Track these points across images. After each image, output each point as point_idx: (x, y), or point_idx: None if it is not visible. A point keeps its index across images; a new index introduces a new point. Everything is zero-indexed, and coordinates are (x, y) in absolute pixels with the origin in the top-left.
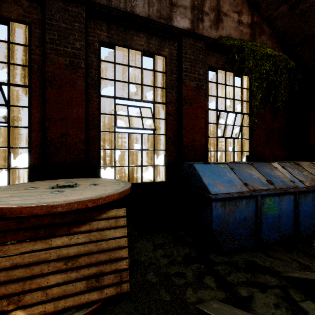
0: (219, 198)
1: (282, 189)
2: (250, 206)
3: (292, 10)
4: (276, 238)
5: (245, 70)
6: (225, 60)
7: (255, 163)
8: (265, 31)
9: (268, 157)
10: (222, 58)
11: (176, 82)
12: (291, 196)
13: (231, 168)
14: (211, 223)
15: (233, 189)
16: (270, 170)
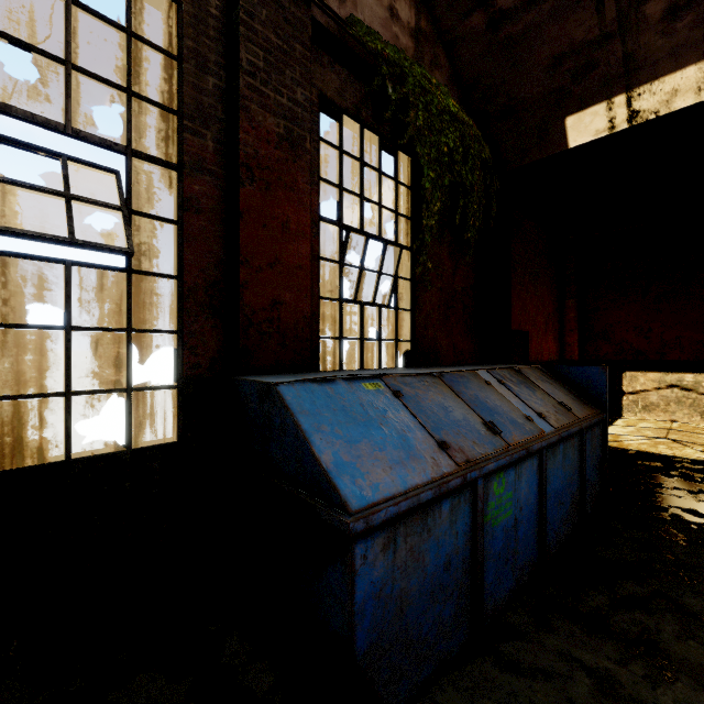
0: (380, 521)
1: (521, 447)
2: (460, 518)
3: (492, 30)
4: (511, 588)
5: (409, 130)
6: (362, 94)
7: (447, 374)
8: (441, 64)
9: (447, 354)
10: (353, 85)
11: (220, 107)
12: (534, 461)
13: (396, 393)
14: (352, 630)
15: (415, 473)
16: (482, 390)
